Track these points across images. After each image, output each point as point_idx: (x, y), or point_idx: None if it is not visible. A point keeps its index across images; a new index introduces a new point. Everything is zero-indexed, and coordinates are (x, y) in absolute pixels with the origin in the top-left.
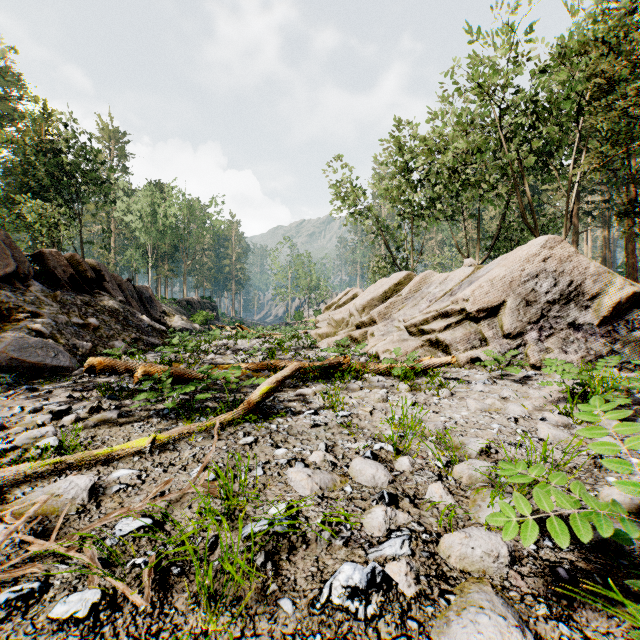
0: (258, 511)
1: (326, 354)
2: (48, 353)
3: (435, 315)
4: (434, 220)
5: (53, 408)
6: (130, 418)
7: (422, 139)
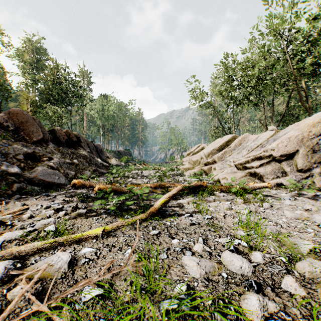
0: (167, 288)
1: (189, 179)
2: (55, 177)
3: (253, 158)
4: (246, 106)
5: (55, 206)
6: (91, 214)
7: (240, 63)
